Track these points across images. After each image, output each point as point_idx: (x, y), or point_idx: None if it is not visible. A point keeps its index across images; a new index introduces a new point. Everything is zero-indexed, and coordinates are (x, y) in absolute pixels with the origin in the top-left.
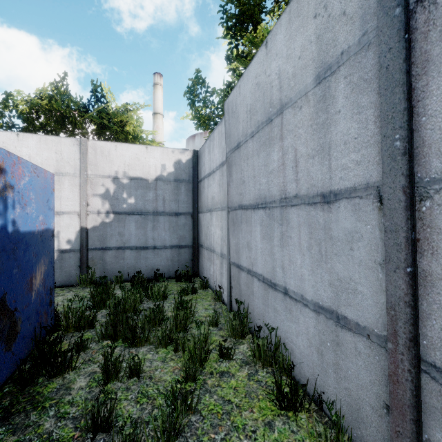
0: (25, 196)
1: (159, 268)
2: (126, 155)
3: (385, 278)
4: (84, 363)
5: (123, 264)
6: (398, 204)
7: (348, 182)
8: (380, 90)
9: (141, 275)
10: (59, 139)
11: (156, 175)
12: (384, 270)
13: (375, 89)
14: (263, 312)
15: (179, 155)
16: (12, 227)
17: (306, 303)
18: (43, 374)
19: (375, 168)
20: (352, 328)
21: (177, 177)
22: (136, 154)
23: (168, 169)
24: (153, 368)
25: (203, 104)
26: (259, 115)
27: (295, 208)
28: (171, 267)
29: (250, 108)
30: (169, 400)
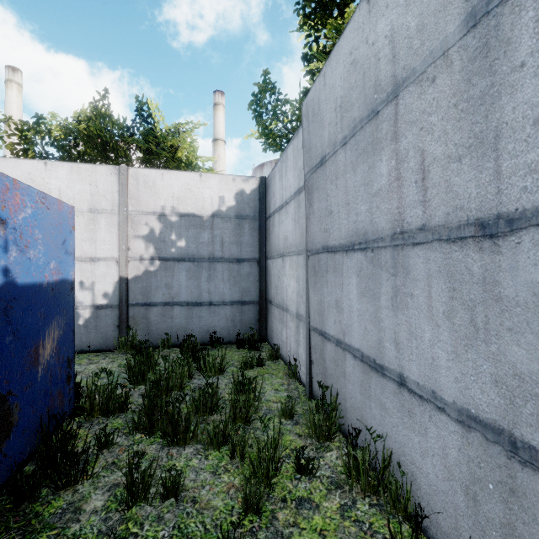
0: (27, 235)
1: (216, 331)
2: (175, 186)
3: None
4: (106, 468)
5: (171, 324)
6: None
7: None
8: None
9: (194, 338)
10: (94, 167)
11: (212, 211)
12: None
13: None
14: (361, 406)
15: (242, 184)
16: (2, 278)
17: (443, 406)
18: (46, 485)
19: None
20: None
21: (239, 212)
22: (187, 184)
23: (228, 202)
24: (199, 484)
25: (272, 116)
26: (355, 110)
27: (422, 247)
28: (232, 329)
29: (341, 102)
30: None
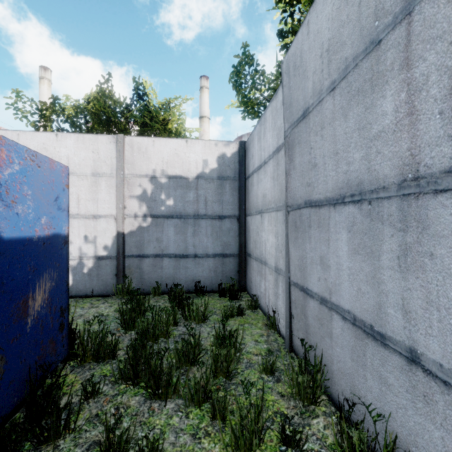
0: (14, 190)
1: (200, 280)
2: (164, 151)
3: None
4: (89, 421)
5: (161, 273)
6: None
7: None
8: None
9: (181, 287)
10: (96, 137)
11: (197, 173)
12: None
13: None
14: (353, 373)
15: (223, 148)
16: None
17: None
18: (28, 439)
19: None
20: None
21: (221, 174)
22: (175, 149)
23: (211, 165)
24: (178, 449)
25: (251, 85)
26: (348, 48)
27: (451, 195)
28: (214, 279)
29: (328, 45)
30: None
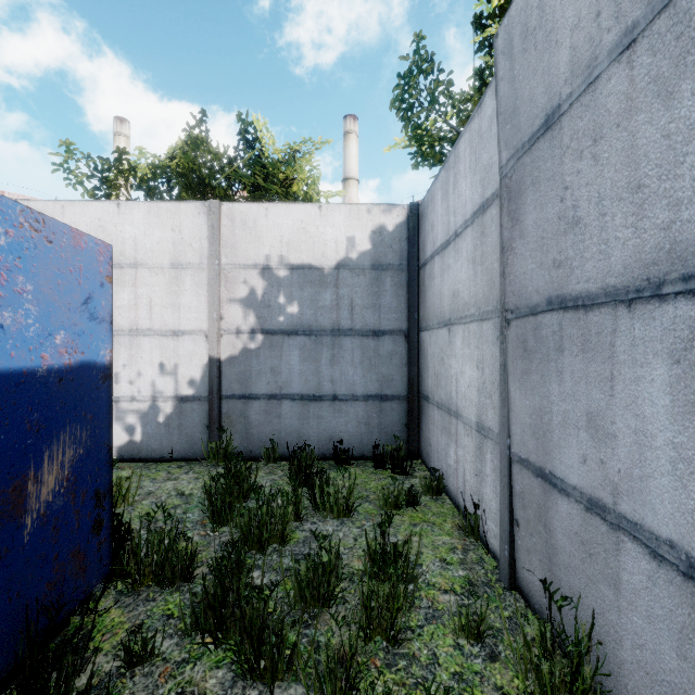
0: None
1: (342, 439)
2: (284, 225)
3: None
4: None
5: (278, 426)
6: None
7: None
8: None
9: (311, 448)
10: (177, 205)
11: (337, 259)
12: None
13: None
14: (683, 687)
15: (382, 217)
16: None
17: None
18: None
19: None
20: None
21: (378, 260)
22: (301, 221)
23: (360, 246)
24: None
25: (429, 105)
26: None
27: None
28: (366, 437)
29: None
30: None
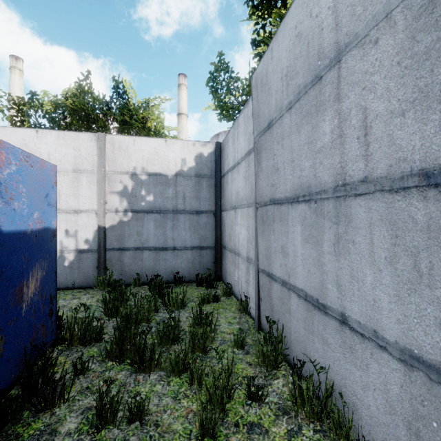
0: (11, 188)
1: (178, 271)
2: (145, 150)
3: None
4: (81, 392)
5: (141, 265)
6: None
7: None
8: None
9: (160, 277)
10: (77, 134)
11: (176, 170)
12: None
13: None
14: (305, 340)
15: (201, 148)
16: None
17: (385, 345)
18: (27, 408)
19: None
20: None
21: (199, 172)
22: (155, 148)
23: (189, 164)
24: (161, 408)
25: (226, 91)
26: (300, 77)
27: (364, 198)
28: (192, 270)
29: (286, 71)
30: None
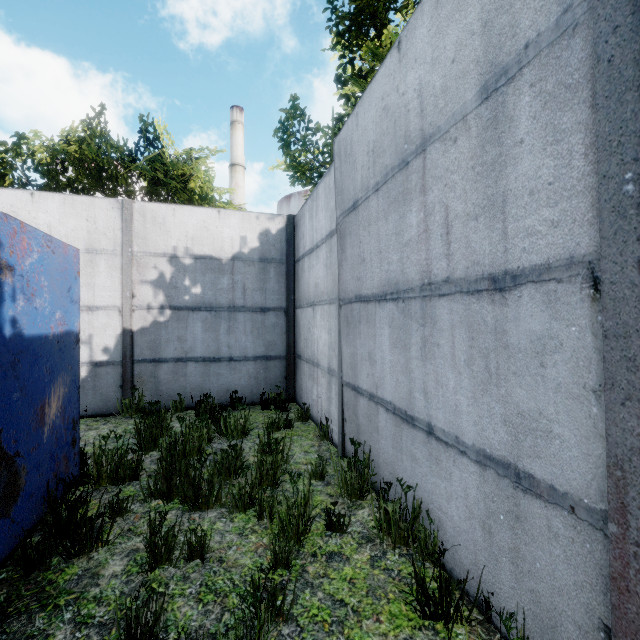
0: (33, 282)
1: (237, 390)
2: (189, 223)
3: (602, 415)
4: (122, 535)
5: (184, 383)
6: (629, 290)
7: (536, 256)
8: (597, 99)
9: (211, 399)
10: (92, 200)
11: (233, 253)
12: (601, 401)
13: (586, 100)
14: (393, 460)
15: (267, 223)
16: (10, 329)
17: (464, 450)
18: (58, 553)
19: (585, 232)
20: (543, 494)
21: (264, 255)
22: (203, 221)
23: (251, 243)
24: (225, 545)
25: (302, 147)
26: (387, 157)
27: (446, 299)
28: (255, 388)
29: (373, 146)
30: (247, 604)
